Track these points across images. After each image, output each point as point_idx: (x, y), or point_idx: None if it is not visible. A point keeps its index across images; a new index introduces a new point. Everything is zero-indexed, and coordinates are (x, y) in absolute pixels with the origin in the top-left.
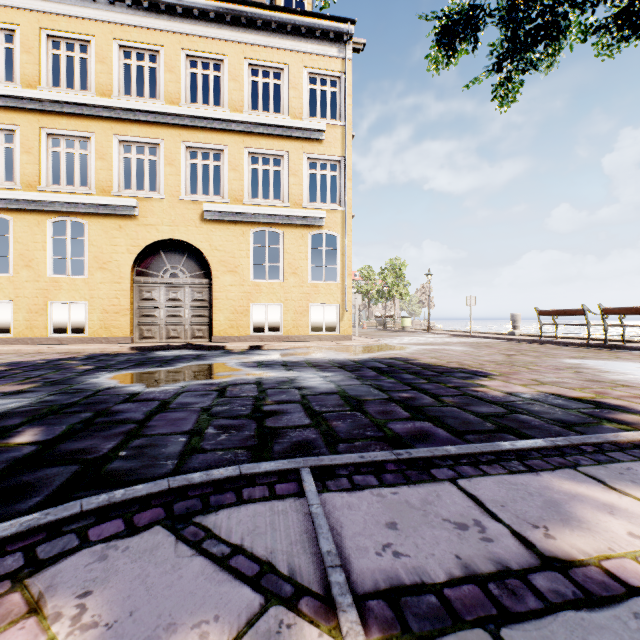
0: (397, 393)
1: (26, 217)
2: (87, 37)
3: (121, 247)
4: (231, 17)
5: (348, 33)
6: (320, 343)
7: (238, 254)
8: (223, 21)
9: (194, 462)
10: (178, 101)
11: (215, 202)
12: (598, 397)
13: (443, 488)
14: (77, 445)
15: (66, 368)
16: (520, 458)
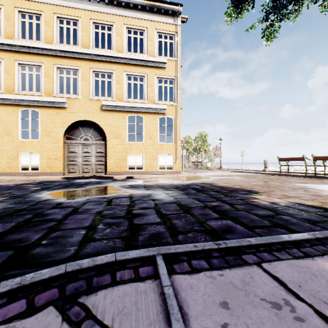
0: (209, 203)
1: (7, 108)
2: (40, 12)
3: (58, 124)
4: (116, 2)
5: (179, 11)
6: (164, 175)
7: (120, 128)
8: (112, 4)
9: (88, 248)
10: (88, 46)
11: (108, 100)
12: (323, 205)
13: (253, 271)
14: (17, 236)
15: (25, 188)
16: (297, 246)
